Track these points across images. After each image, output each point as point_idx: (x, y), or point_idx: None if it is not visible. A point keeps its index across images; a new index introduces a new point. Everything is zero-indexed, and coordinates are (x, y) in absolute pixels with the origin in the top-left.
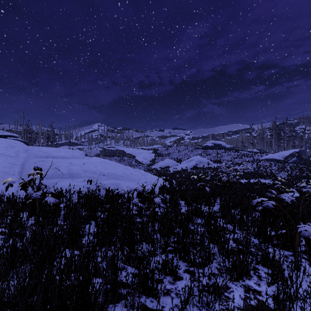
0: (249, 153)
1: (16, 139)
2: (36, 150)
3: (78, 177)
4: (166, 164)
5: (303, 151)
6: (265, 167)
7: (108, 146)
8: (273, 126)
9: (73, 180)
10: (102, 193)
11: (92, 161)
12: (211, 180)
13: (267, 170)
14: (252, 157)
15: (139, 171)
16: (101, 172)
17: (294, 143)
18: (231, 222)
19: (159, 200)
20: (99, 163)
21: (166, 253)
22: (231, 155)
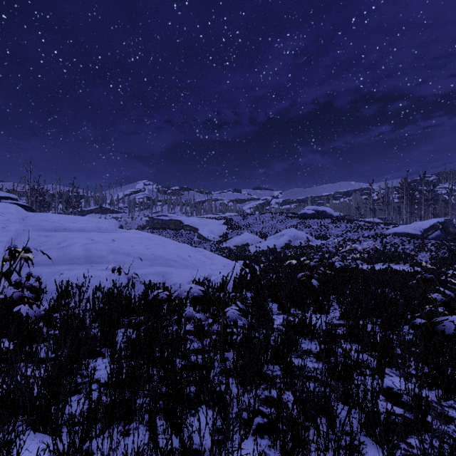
0: (368, 225)
1: (15, 203)
2: (38, 219)
3: (101, 262)
4: (245, 241)
5: (450, 222)
6: (395, 246)
7: (158, 215)
8: (404, 184)
9: (92, 267)
10: (135, 292)
11: (127, 235)
12: (317, 266)
13: (398, 250)
14: (373, 231)
15: (203, 252)
16: (140, 254)
17: (435, 209)
18: (371, 350)
19: (235, 312)
20: (139, 239)
21: (252, 436)
22: (341, 228)
